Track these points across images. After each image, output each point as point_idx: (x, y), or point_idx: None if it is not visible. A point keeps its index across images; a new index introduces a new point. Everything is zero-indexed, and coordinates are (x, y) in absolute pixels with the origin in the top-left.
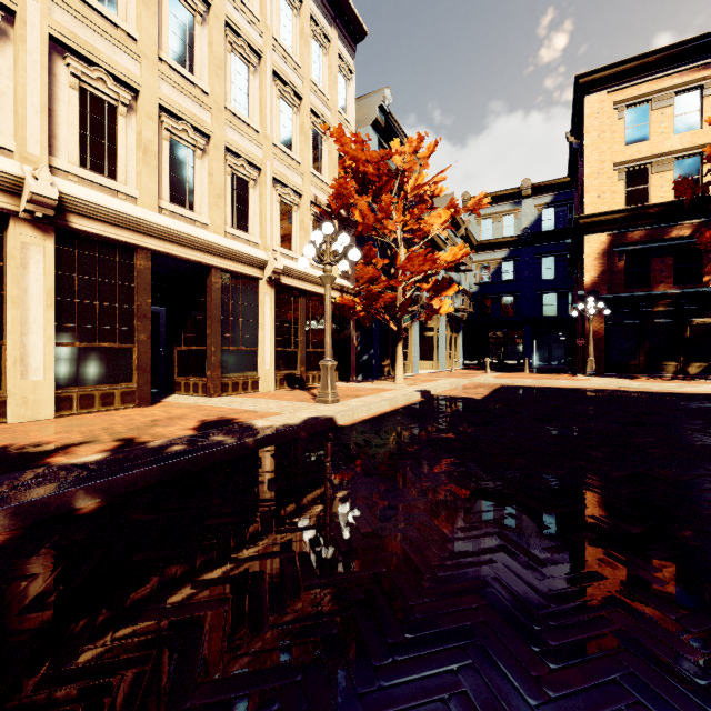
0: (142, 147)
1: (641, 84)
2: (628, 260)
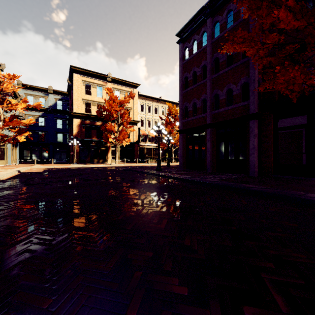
0: None
1: (89, 78)
2: (86, 129)
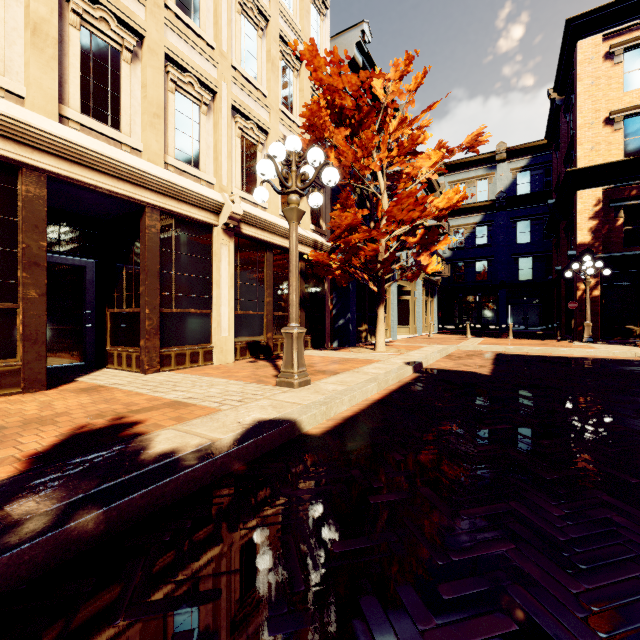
0: (30, 24)
1: None
2: (626, 216)
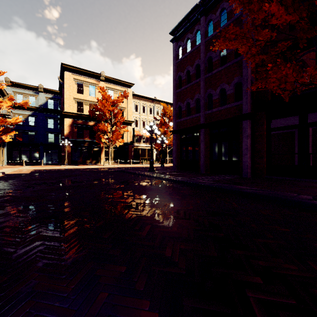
0: None
1: (81, 77)
2: (78, 129)
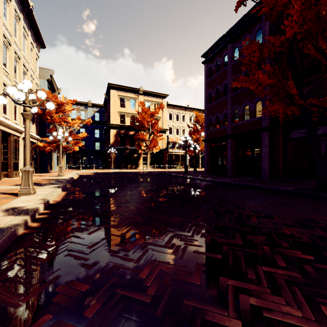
0: None
1: (123, 93)
2: (121, 138)
